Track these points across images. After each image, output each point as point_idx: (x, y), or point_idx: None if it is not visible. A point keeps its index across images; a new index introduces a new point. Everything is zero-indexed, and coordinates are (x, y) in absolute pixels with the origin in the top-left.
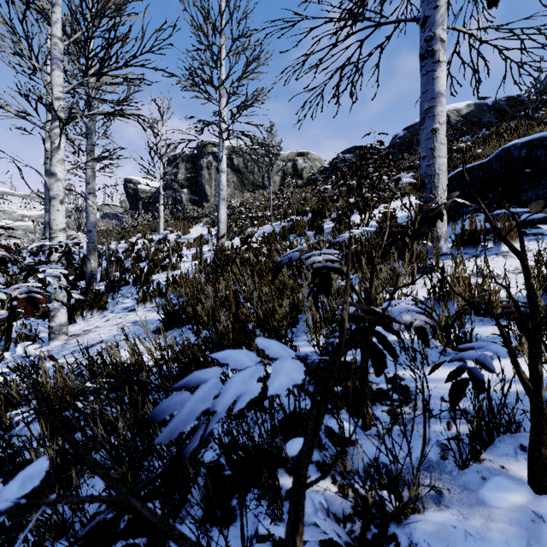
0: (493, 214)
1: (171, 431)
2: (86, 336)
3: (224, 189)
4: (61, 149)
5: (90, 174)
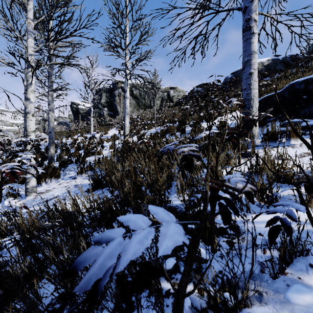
0: (285, 122)
1: (86, 282)
2: (47, 193)
3: (128, 108)
4: (32, 84)
5: (50, 99)
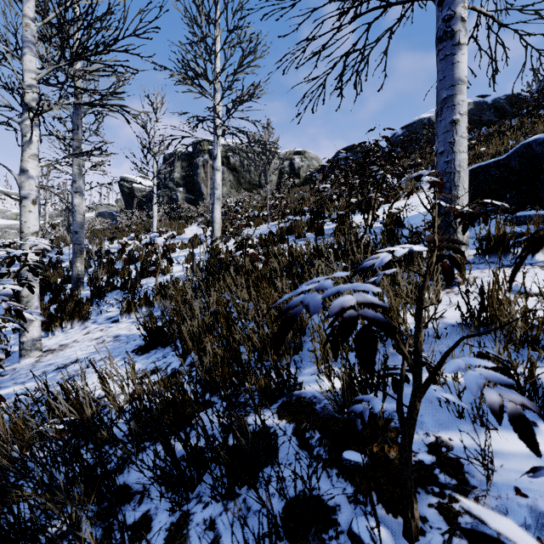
0: (515, 216)
1: None
2: (61, 352)
3: (219, 188)
4: (33, 143)
5: (76, 172)
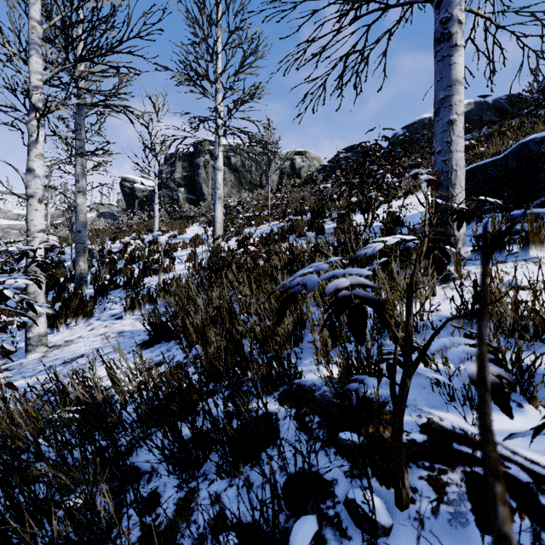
0: (512, 214)
1: None
2: (67, 348)
3: (220, 187)
4: (39, 143)
5: (79, 172)
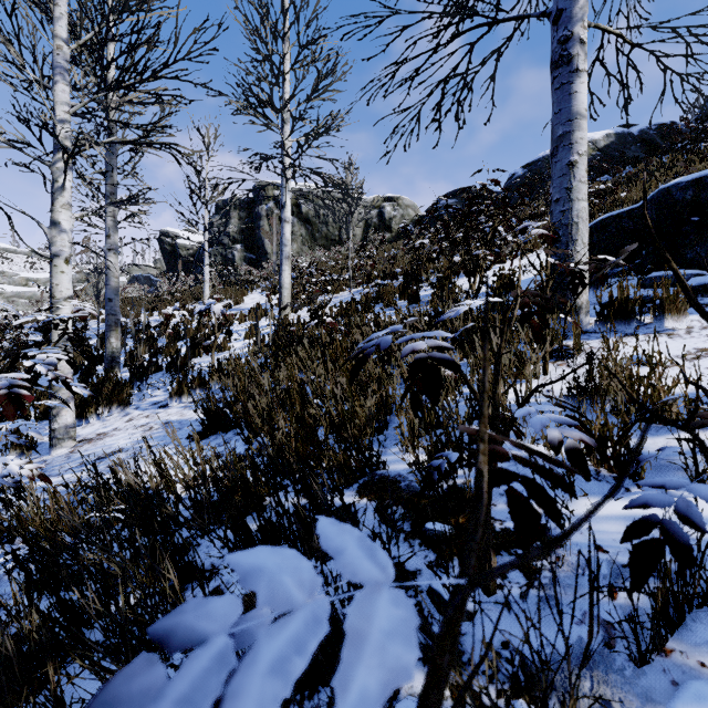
0: (649, 277)
1: None
2: (100, 442)
3: (288, 244)
4: (66, 190)
5: (110, 225)
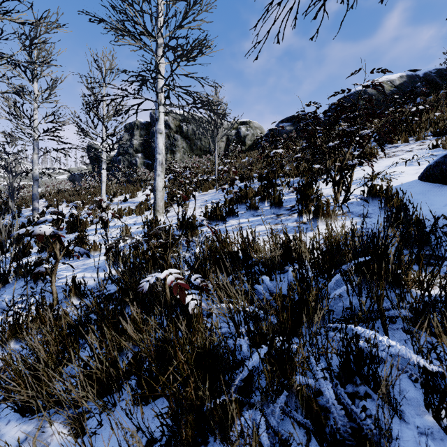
0: None
1: None
2: None
3: (161, 152)
4: None
5: None
